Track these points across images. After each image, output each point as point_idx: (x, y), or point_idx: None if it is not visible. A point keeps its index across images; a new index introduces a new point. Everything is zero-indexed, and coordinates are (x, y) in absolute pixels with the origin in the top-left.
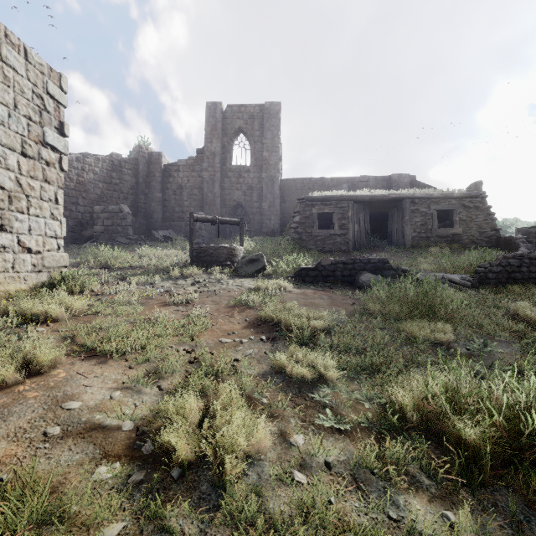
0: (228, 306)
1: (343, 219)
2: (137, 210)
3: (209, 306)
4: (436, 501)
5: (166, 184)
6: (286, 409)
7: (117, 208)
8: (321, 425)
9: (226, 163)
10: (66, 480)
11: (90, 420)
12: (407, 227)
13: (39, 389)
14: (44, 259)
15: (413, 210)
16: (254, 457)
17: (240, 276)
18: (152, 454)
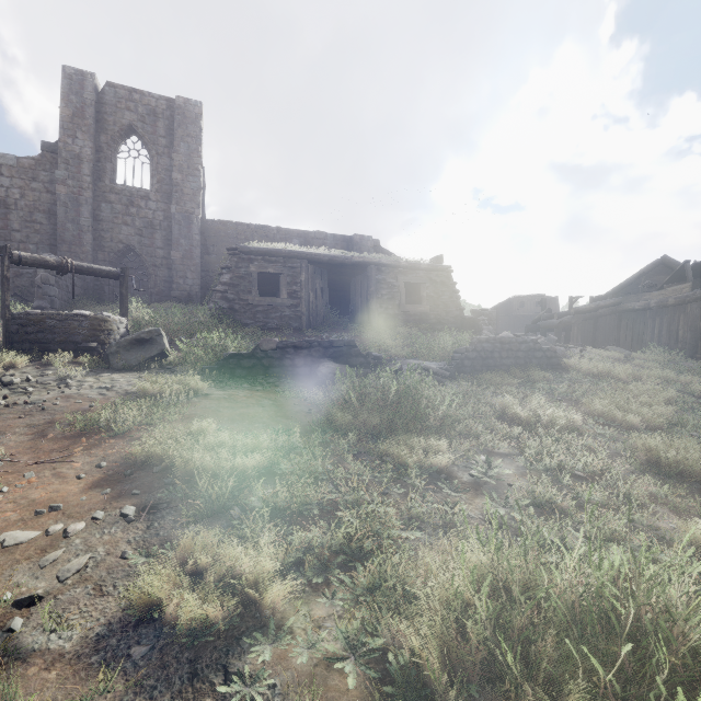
0: (65, 434)
1: (294, 285)
2: None
3: (16, 438)
4: None
5: None
6: None
7: None
8: None
9: (104, 178)
10: None
11: None
12: (373, 300)
13: None
14: None
15: (379, 280)
16: None
17: (114, 369)
18: None
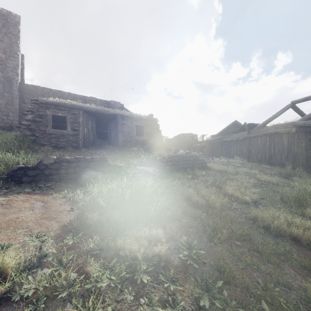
0: None
1: (75, 123)
2: None
3: None
4: None
5: None
6: None
7: None
8: None
9: None
10: None
11: None
12: (120, 133)
13: None
14: None
15: (123, 123)
16: None
17: None
18: None
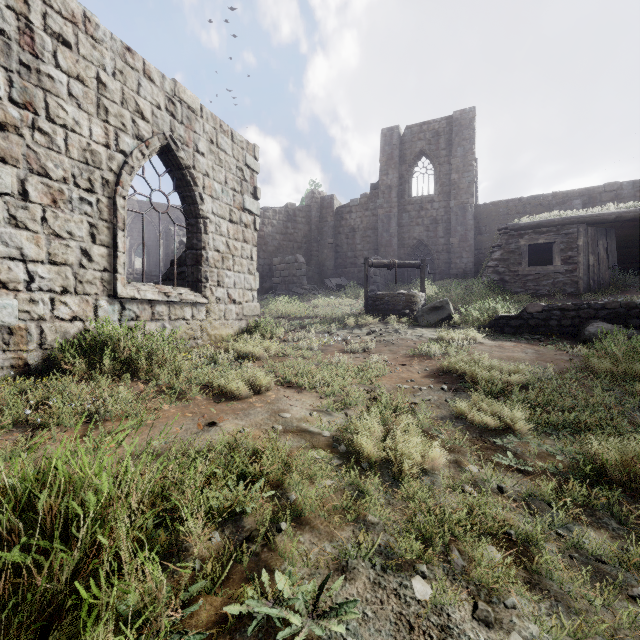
0: (406, 355)
1: (569, 250)
2: (310, 259)
3: (386, 355)
4: (621, 539)
5: (338, 228)
6: (464, 447)
7: (293, 259)
8: (499, 463)
9: (404, 196)
10: (292, 454)
11: (299, 425)
12: None
13: (261, 402)
14: (244, 309)
15: None
16: (428, 471)
17: (421, 326)
18: (346, 453)
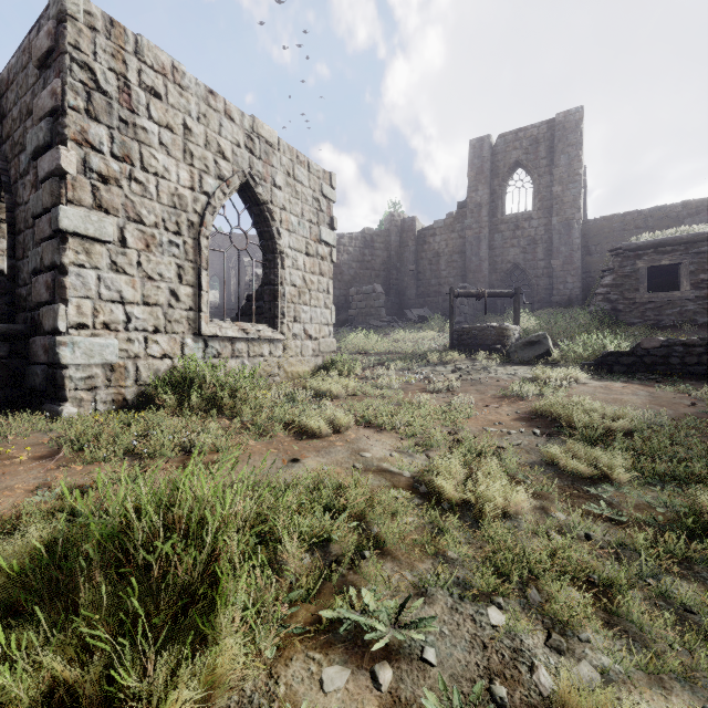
0: (495, 396)
1: (701, 273)
2: (389, 288)
3: (473, 395)
4: None
5: (420, 253)
6: (552, 494)
7: (370, 289)
8: (591, 512)
9: (496, 214)
10: (373, 492)
11: (379, 465)
12: None
13: (341, 441)
14: (320, 344)
15: None
16: (512, 515)
17: (513, 363)
18: (427, 493)
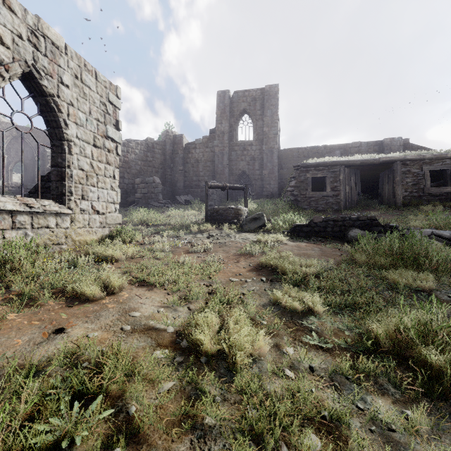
0: (235, 254)
1: (335, 182)
2: (165, 180)
3: (221, 254)
4: (399, 403)
5: (186, 159)
6: (281, 330)
7: (151, 180)
8: (307, 343)
9: (233, 139)
10: (137, 355)
11: (146, 324)
12: (398, 187)
13: (114, 303)
14: (107, 218)
15: (404, 171)
16: (256, 358)
17: (245, 231)
18: (187, 348)
